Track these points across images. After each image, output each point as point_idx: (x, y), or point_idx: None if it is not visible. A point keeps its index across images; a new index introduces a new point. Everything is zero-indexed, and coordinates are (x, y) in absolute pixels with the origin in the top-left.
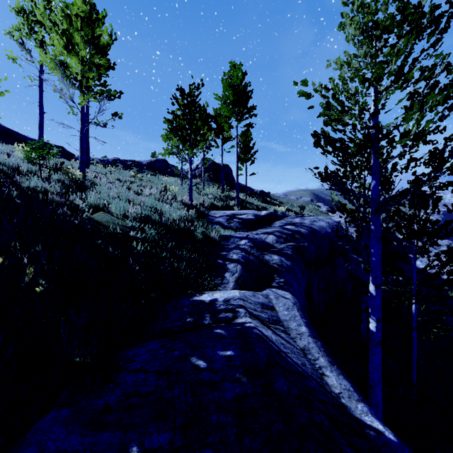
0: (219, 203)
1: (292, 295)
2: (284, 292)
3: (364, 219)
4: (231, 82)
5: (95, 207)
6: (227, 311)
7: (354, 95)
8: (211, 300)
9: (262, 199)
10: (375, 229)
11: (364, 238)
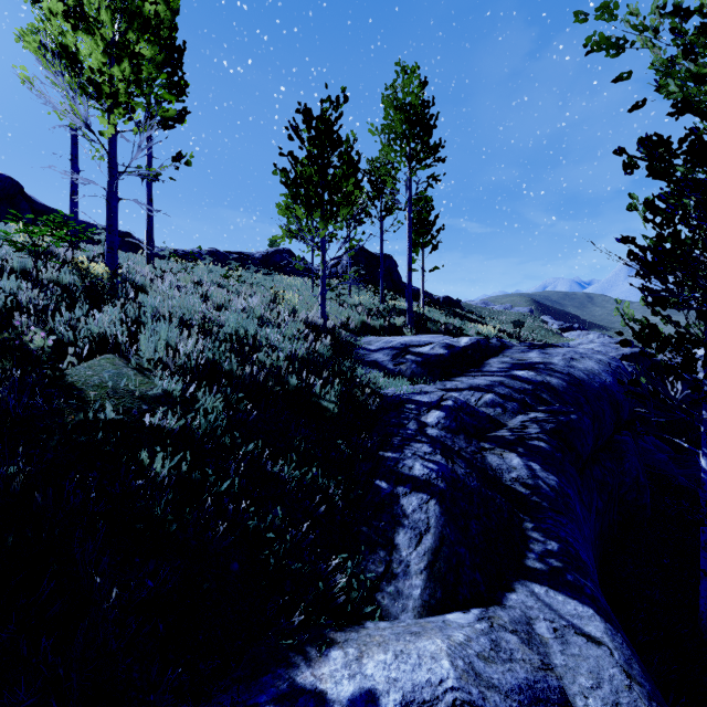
0: (376, 322)
1: (603, 619)
2: (577, 606)
3: None
4: (399, 99)
5: (105, 341)
6: None
7: None
8: (353, 703)
9: (453, 313)
10: None
11: None
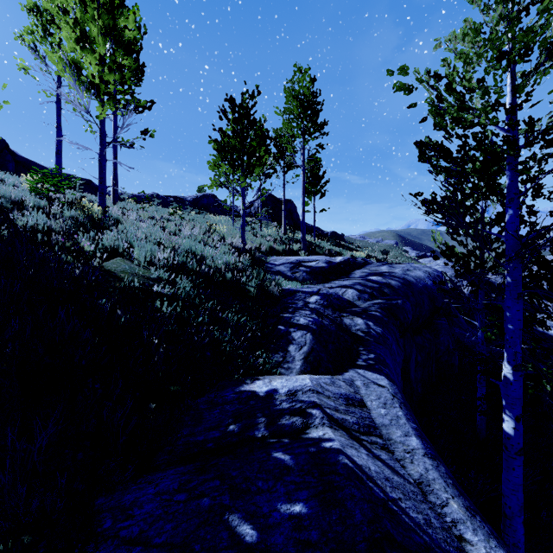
0: (280, 247)
1: (389, 380)
2: (377, 376)
3: (484, 268)
4: (296, 91)
5: (113, 251)
6: (293, 413)
7: (483, 82)
8: (267, 392)
9: (336, 242)
10: (513, 282)
11: (482, 294)
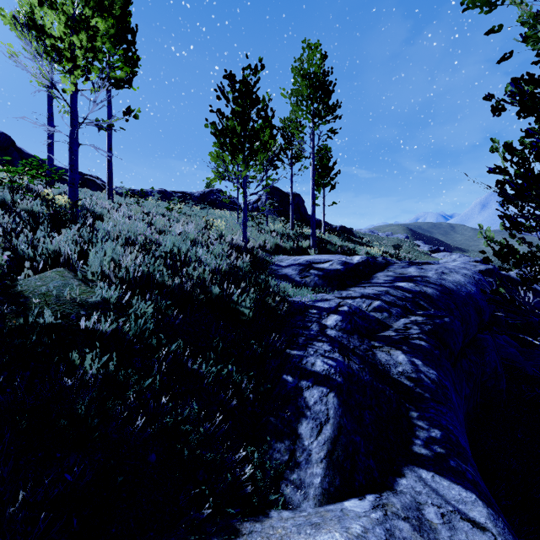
0: (287, 244)
1: (485, 504)
2: (461, 492)
3: None
4: (305, 69)
5: (59, 257)
6: None
7: None
8: None
9: (348, 238)
10: None
11: None
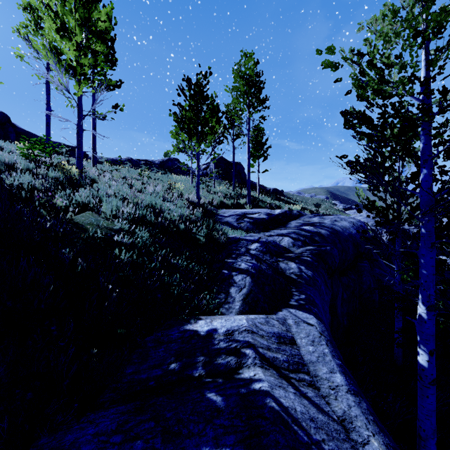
0: (229, 201)
1: (317, 319)
2: (307, 315)
3: (400, 219)
4: (242, 72)
5: (84, 206)
6: (228, 352)
7: (401, 57)
8: (208, 331)
9: (276, 197)
10: (427, 233)
11: (399, 242)
